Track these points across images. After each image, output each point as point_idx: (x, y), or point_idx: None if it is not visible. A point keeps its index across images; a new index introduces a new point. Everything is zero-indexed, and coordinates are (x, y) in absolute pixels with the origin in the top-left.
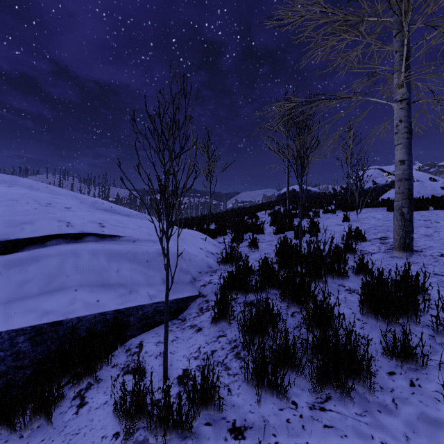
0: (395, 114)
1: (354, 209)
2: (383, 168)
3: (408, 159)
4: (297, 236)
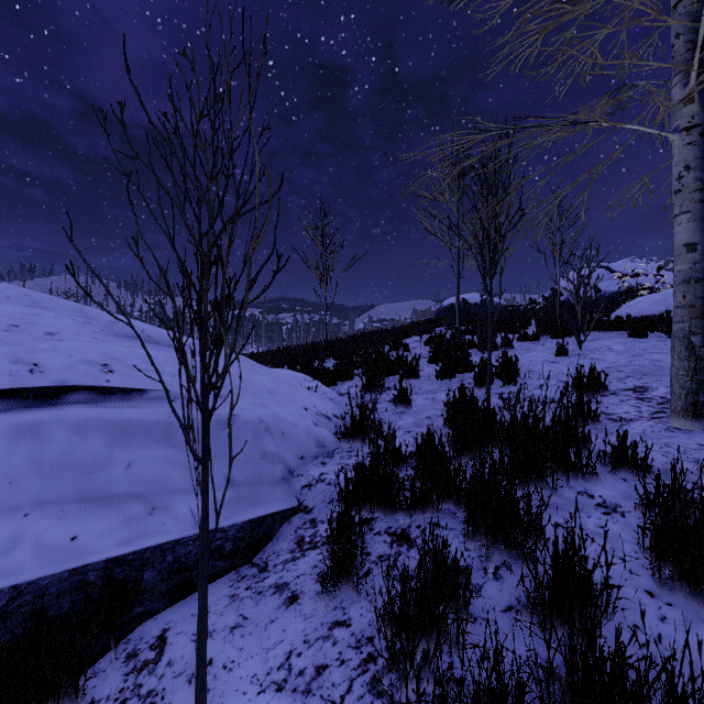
0: (675, 154)
1: (571, 333)
2: (610, 267)
3: (702, 241)
4: (481, 383)
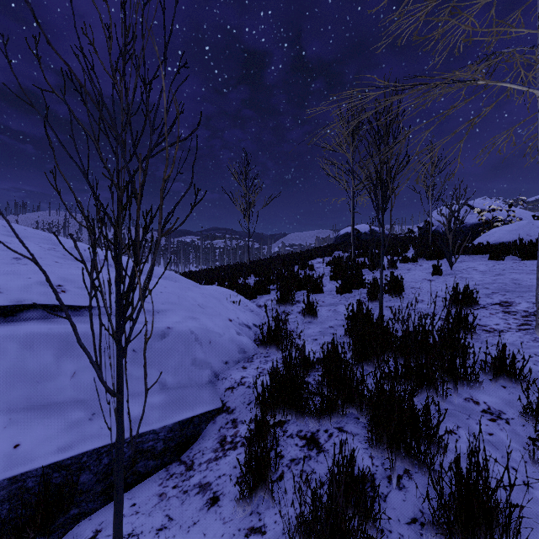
0: None
1: (443, 256)
2: (470, 204)
3: None
4: (373, 298)
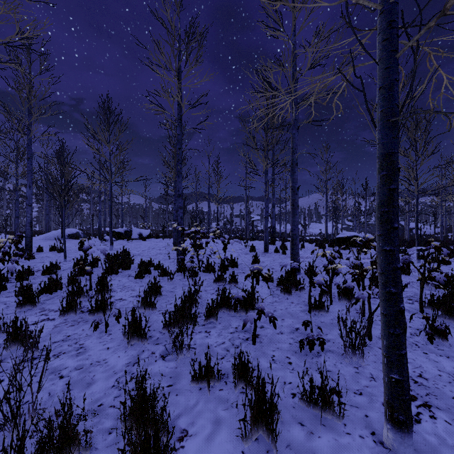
0: None
1: None
2: None
3: None
4: None
